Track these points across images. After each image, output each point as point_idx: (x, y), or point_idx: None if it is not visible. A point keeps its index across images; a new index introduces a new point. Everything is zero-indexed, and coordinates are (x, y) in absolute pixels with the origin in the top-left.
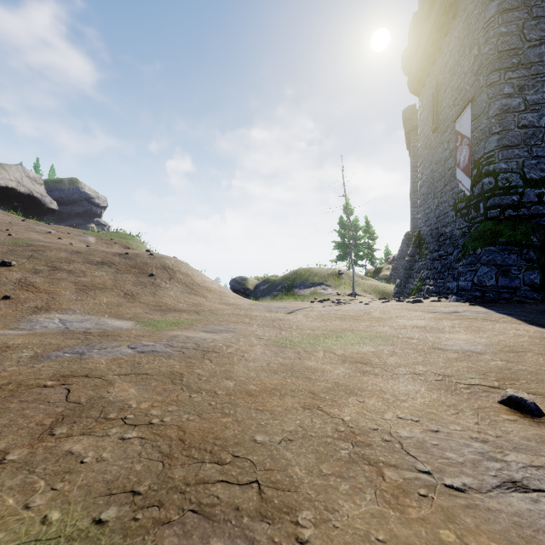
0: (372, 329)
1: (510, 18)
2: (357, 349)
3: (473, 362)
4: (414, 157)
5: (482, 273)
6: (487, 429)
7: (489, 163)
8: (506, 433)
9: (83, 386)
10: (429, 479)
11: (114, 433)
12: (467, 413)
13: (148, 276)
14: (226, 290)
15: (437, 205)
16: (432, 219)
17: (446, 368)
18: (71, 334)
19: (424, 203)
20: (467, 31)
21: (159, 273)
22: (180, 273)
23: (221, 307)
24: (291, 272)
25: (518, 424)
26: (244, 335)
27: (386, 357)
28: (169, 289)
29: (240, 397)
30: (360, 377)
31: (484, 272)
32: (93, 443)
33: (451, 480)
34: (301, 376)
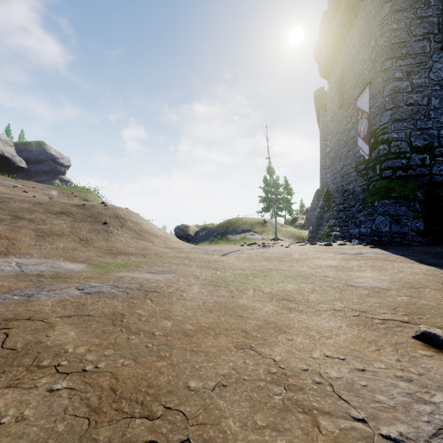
0: (294, 269)
1: (400, 17)
2: (282, 287)
3: (382, 298)
4: (323, 129)
5: (379, 222)
6: (409, 366)
7: (383, 133)
8: (427, 370)
9: (23, 330)
10: (365, 428)
11: (43, 384)
12: (387, 349)
13: (102, 224)
14: (170, 236)
15: (342, 167)
16: (338, 178)
17: (361, 304)
18: (25, 276)
19: (332, 166)
20: (366, 27)
21: (112, 222)
22: (131, 222)
23: (165, 251)
24: (225, 221)
25: (435, 360)
26: (184, 276)
27: (307, 294)
28: (120, 235)
29: (176, 337)
30: (287, 314)
31: (381, 220)
32: (17, 397)
33: (387, 429)
34: (233, 314)
